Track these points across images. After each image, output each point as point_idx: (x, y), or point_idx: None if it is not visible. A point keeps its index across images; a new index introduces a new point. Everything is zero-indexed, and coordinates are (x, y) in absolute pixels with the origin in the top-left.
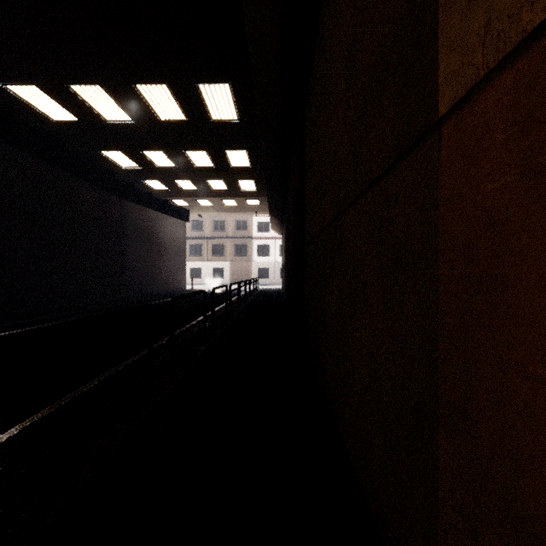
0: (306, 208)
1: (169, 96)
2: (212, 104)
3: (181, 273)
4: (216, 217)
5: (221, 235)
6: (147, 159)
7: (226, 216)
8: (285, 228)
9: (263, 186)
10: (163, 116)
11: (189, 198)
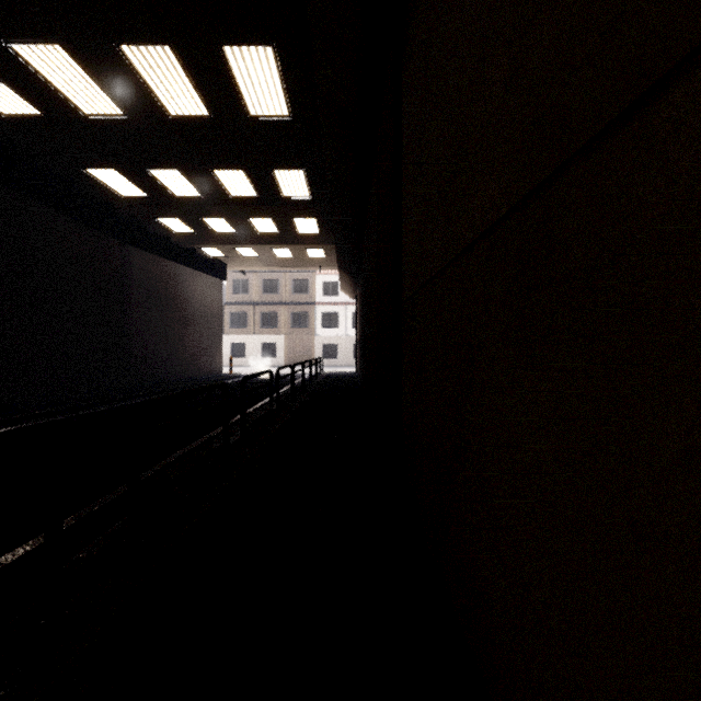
0: (406, 232)
1: (177, 70)
2: (248, 86)
3: (215, 351)
4: (266, 275)
5: (273, 299)
6: (157, 182)
7: (280, 274)
8: (360, 287)
9: (329, 228)
10: (172, 107)
11: (226, 245)
